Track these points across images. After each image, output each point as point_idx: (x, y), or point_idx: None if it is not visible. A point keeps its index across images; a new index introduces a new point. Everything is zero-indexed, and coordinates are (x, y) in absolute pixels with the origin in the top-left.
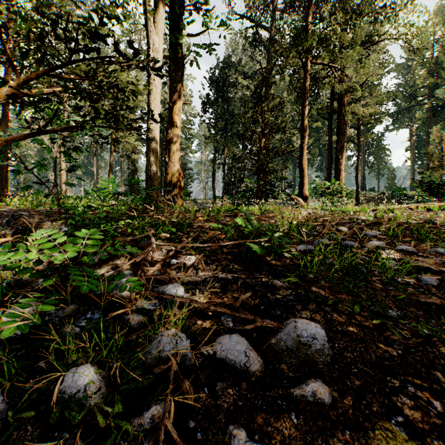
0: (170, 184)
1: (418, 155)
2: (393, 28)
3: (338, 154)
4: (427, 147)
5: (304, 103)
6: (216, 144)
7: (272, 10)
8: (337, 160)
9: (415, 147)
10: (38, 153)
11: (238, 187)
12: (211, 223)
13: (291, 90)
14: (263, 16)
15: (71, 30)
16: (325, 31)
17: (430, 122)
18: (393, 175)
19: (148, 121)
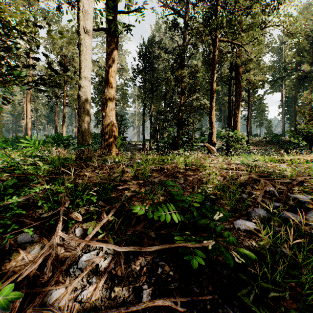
0: (106, 134)
1: (287, 111)
2: (276, 17)
3: (236, 110)
4: (295, 106)
5: (212, 71)
6: (145, 102)
7: (186, 3)
8: (235, 115)
9: (285, 105)
10: (12, 106)
11: (162, 133)
12: (138, 181)
13: (202, 62)
14: (180, 6)
15: (33, 12)
16: (226, 19)
17: (296, 87)
18: (270, 125)
19: (79, 79)
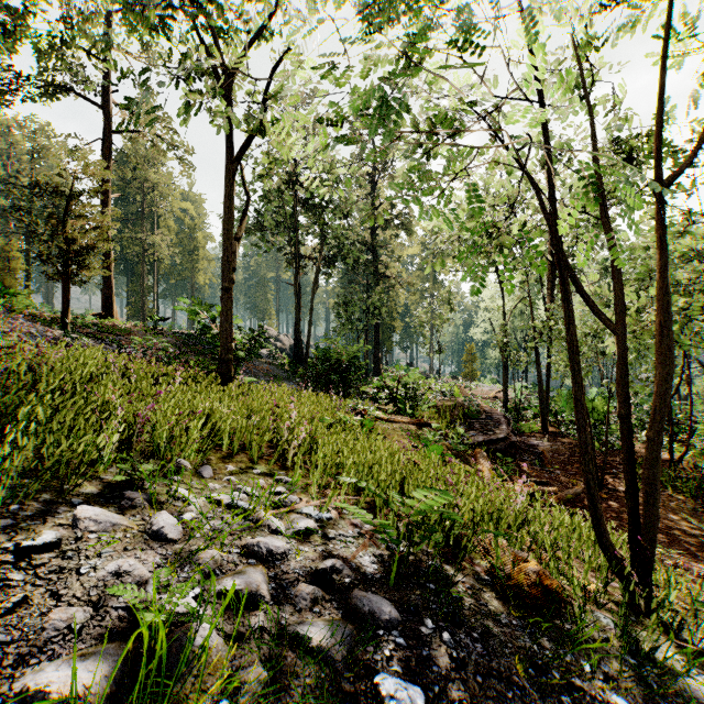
0: None
1: None
2: None
3: None
4: None
5: None
6: None
7: None
8: None
9: None
10: None
11: None
12: None
13: None
14: None
15: None
16: None
17: None
18: None
19: None
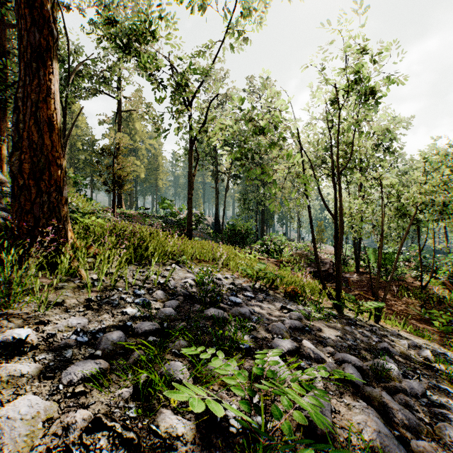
0: None
1: None
2: None
3: None
4: None
5: None
6: None
7: None
8: None
9: None
10: None
11: None
12: None
13: None
14: None
15: None
16: None
17: None
18: None
19: None
